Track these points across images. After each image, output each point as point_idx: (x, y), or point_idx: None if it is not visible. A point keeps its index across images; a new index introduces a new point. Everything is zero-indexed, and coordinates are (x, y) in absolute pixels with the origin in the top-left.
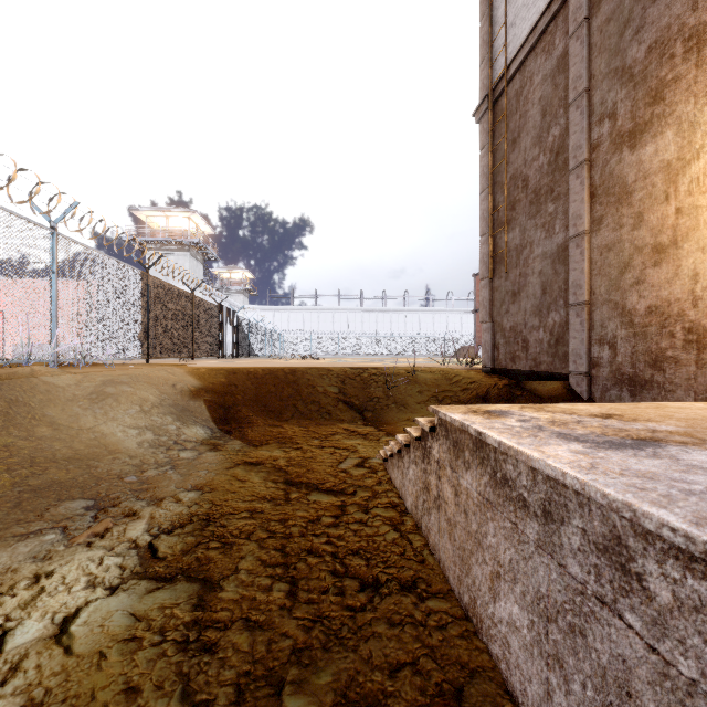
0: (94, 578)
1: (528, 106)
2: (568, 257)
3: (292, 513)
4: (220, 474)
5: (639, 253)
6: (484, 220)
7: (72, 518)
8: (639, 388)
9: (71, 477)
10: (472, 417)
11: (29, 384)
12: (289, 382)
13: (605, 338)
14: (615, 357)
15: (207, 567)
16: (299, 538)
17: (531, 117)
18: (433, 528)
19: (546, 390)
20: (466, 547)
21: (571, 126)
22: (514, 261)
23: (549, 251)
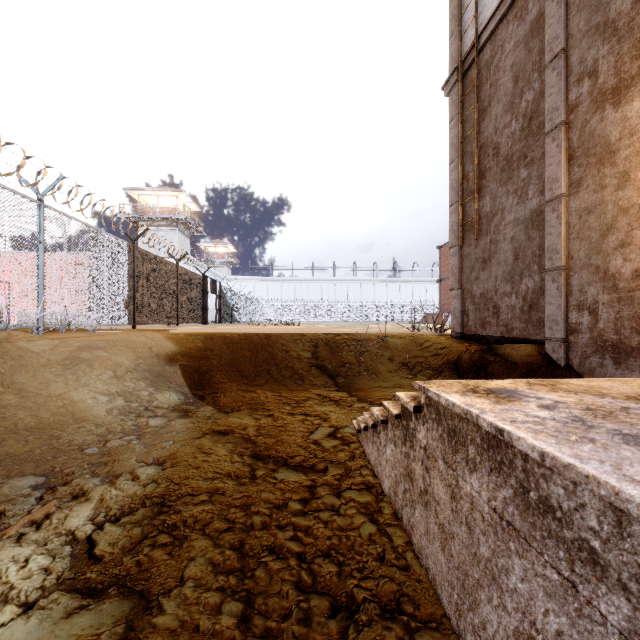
0: (9, 590)
1: (499, 74)
2: (542, 222)
3: (256, 495)
4: (185, 445)
5: (624, 214)
6: (453, 190)
7: (13, 500)
8: (624, 355)
9: (28, 449)
10: (475, 399)
11: (1, 350)
12: (264, 347)
13: (585, 303)
14: (596, 323)
15: (147, 574)
16: (261, 532)
17: (503, 85)
18: (418, 527)
19: (520, 356)
20: (470, 572)
21: (547, 89)
22: (484, 228)
23: (522, 217)
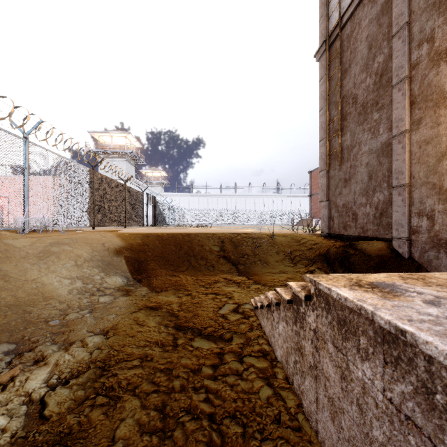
0: None
1: (357, 44)
2: (390, 151)
3: (176, 361)
4: (125, 318)
5: None
6: (322, 129)
7: None
8: None
9: (5, 321)
10: (364, 294)
11: None
12: (185, 243)
13: (424, 211)
14: (433, 226)
15: (85, 433)
16: (180, 394)
17: (360, 51)
18: (308, 394)
19: (374, 250)
20: None
21: (394, 52)
22: (345, 157)
23: (374, 148)
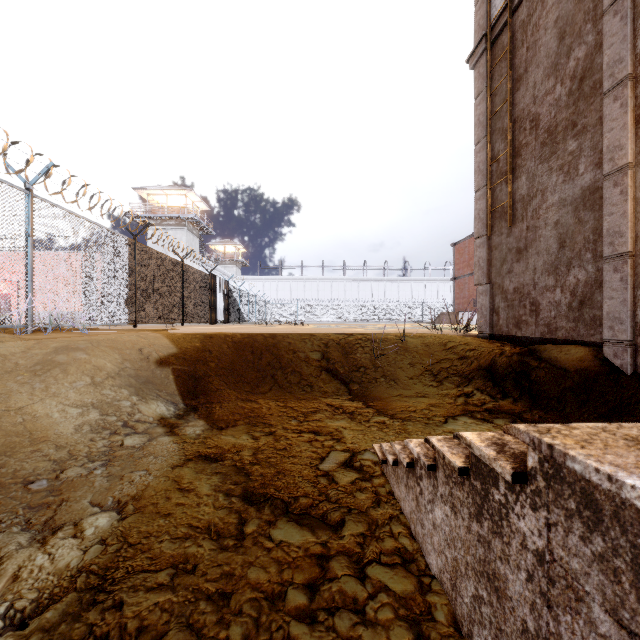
0: None
1: (539, 34)
2: (599, 201)
3: (240, 574)
4: (159, 478)
5: None
6: (480, 173)
7: None
8: None
9: None
10: None
11: None
12: (269, 349)
13: None
14: None
15: None
16: None
17: (544, 45)
18: None
19: (571, 362)
20: None
21: (606, 38)
22: (519, 214)
23: (570, 196)
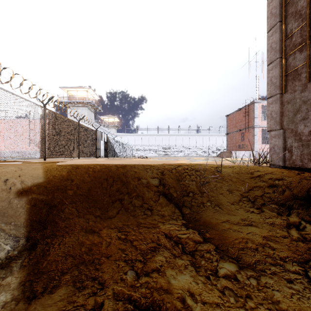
0: None
1: None
2: None
3: None
4: None
5: None
6: (272, 50)
7: None
8: None
9: None
10: None
11: None
12: (119, 178)
13: None
14: None
15: None
16: None
17: None
18: None
19: None
20: None
21: None
22: None
23: None
